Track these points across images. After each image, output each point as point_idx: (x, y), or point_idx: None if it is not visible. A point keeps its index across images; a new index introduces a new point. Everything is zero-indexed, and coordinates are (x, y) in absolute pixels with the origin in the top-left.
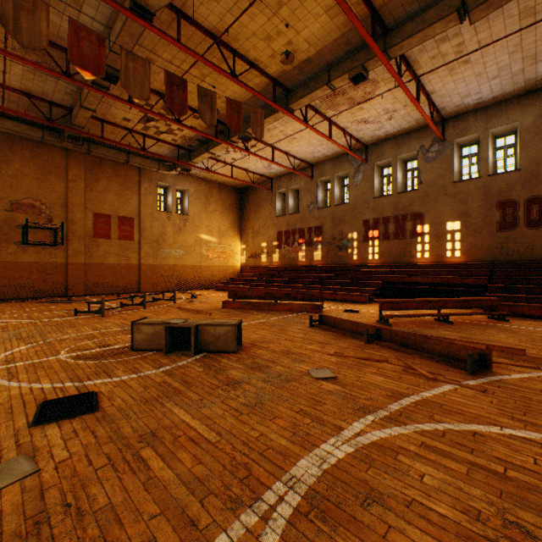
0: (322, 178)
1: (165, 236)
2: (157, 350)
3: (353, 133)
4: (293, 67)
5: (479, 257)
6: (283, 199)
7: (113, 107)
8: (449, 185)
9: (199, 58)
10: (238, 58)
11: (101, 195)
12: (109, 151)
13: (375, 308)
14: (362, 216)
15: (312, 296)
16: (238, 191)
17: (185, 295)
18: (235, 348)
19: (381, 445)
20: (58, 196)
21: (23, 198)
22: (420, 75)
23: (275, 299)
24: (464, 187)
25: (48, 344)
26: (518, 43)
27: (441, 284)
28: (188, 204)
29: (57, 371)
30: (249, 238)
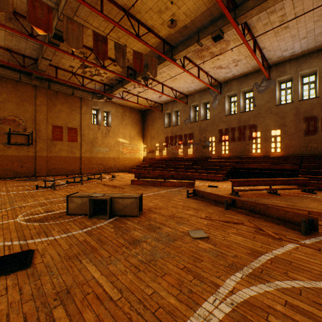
0: (193, 103)
1: (97, 139)
2: (84, 214)
3: (213, 75)
4: (175, 31)
5: (292, 152)
6: (169, 117)
7: (62, 58)
8: (273, 107)
9: (115, 24)
10: (140, 25)
11: (57, 114)
12: (62, 87)
13: (227, 184)
14: (218, 127)
15: (188, 177)
16: (141, 112)
17: (109, 175)
18: (137, 213)
19: (252, 303)
20: (30, 114)
21: (8, 116)
22: (257, 36)
23: (164, 178)
24: (283, 108)
25: (12, 210)
26: (320, 14)
27: (268, 169)
28: (111, 120)
29: (11, 231)
30: (148, 141)
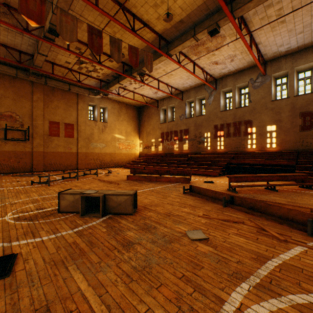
0: (188, 99)
1: (93, 135)
2: (76, 212)
3: (208, 71)
4: (171, 26)
5: (288, 148)
6: (164, 113)
7: (58, 54)
8: (268, 103)
9: (110, 18)
10: (136, 20)
11: (53, 110)
12: (58, 83)
13: (223, 180)
14: (213, 122)
15: (184, 172)
16: (137, 108)
17: (105, 171)
18: (131, 211)
19: None
20: (26, 110)
21: (5, 111)
22: (253, 30)
23: (160, 174)
24: (278, 104)
25: (3, 207)
26: None
27: (263, 164)
28: (107, 116)
29: None
30: (144, 136)
